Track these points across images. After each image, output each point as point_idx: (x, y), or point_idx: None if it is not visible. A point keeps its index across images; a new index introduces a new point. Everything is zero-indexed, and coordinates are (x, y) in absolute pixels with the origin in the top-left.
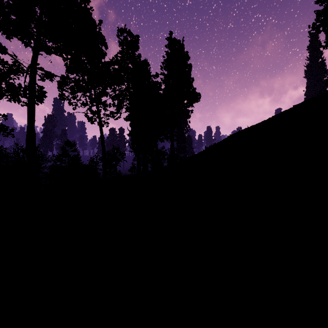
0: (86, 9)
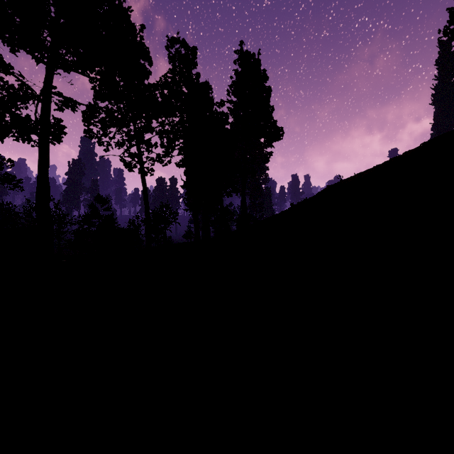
0: (122, 8)
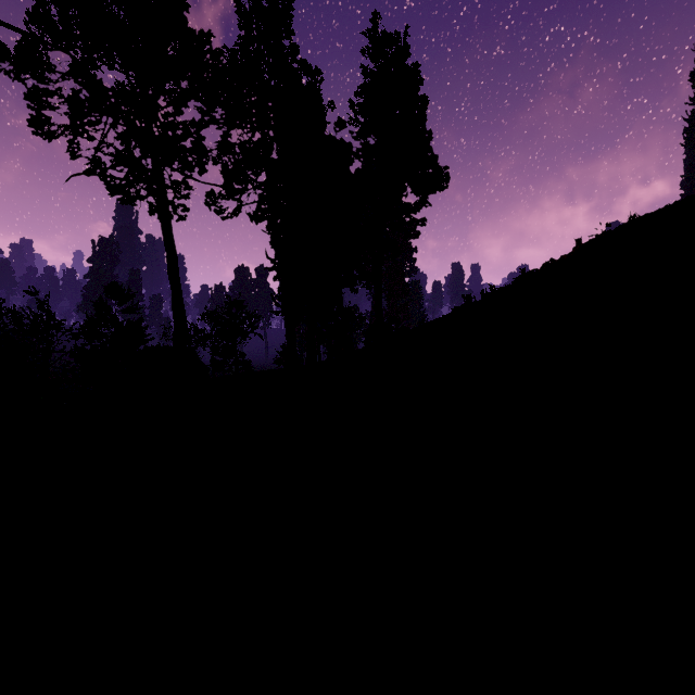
0: None
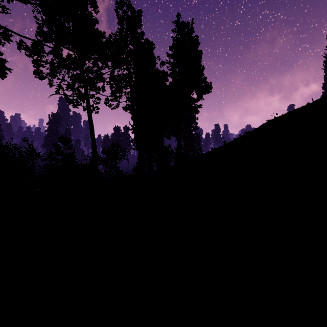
0: None
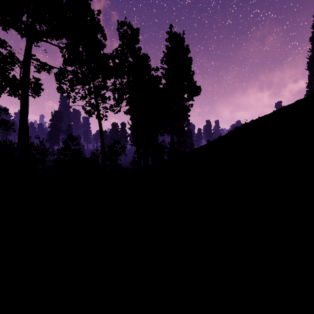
0: None
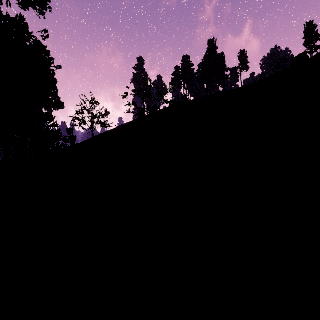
0: None
